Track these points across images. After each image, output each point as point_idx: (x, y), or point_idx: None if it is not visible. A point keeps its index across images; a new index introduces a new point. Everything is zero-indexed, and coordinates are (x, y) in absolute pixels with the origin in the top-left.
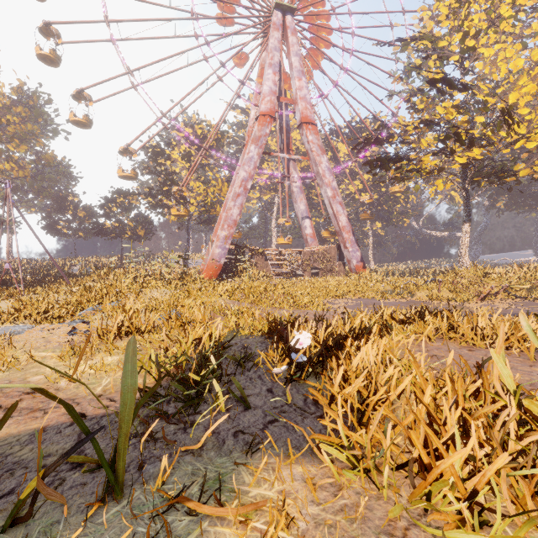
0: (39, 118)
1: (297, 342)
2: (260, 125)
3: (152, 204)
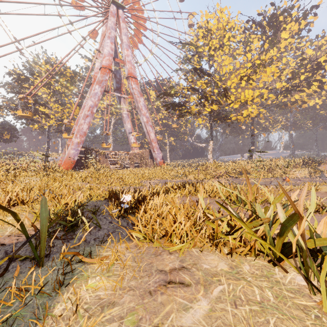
0: None
1: (124, 199)
2: (102, 73)
3: (17, 116)
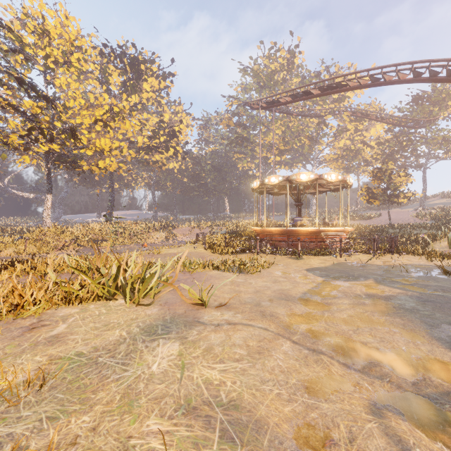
0: None
1: None
2: None
3: None
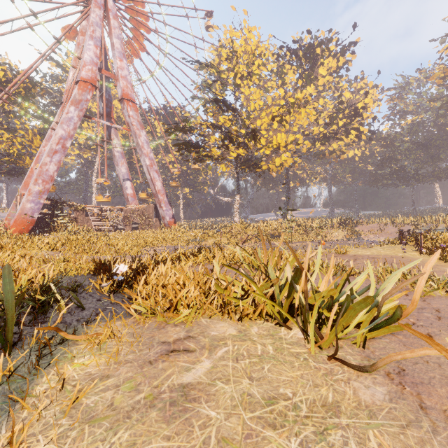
0: None
1: (118, 269)
2: (80, 90)
3: None
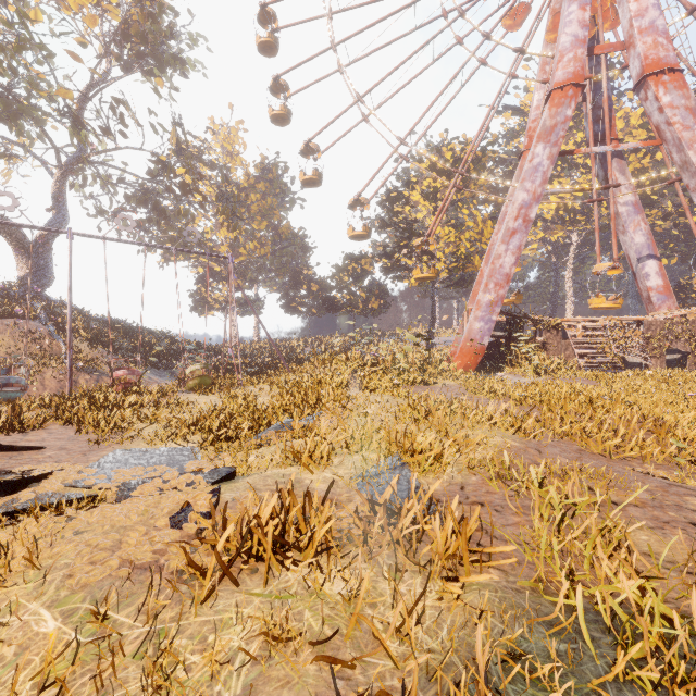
0: (277, 189)
1: None
2: (553, 107)
3: (387, 267)
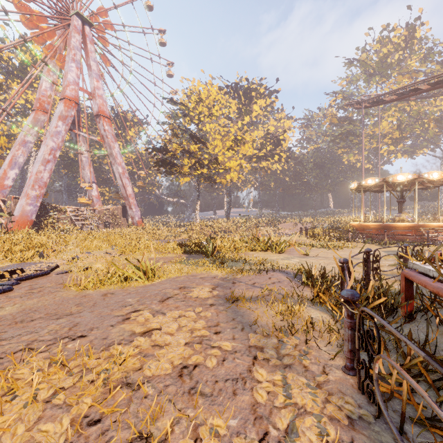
0: None
1: (206, 242)
2: (66, 107)
3: None
